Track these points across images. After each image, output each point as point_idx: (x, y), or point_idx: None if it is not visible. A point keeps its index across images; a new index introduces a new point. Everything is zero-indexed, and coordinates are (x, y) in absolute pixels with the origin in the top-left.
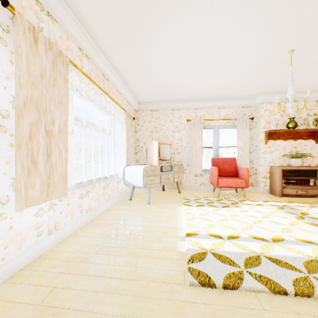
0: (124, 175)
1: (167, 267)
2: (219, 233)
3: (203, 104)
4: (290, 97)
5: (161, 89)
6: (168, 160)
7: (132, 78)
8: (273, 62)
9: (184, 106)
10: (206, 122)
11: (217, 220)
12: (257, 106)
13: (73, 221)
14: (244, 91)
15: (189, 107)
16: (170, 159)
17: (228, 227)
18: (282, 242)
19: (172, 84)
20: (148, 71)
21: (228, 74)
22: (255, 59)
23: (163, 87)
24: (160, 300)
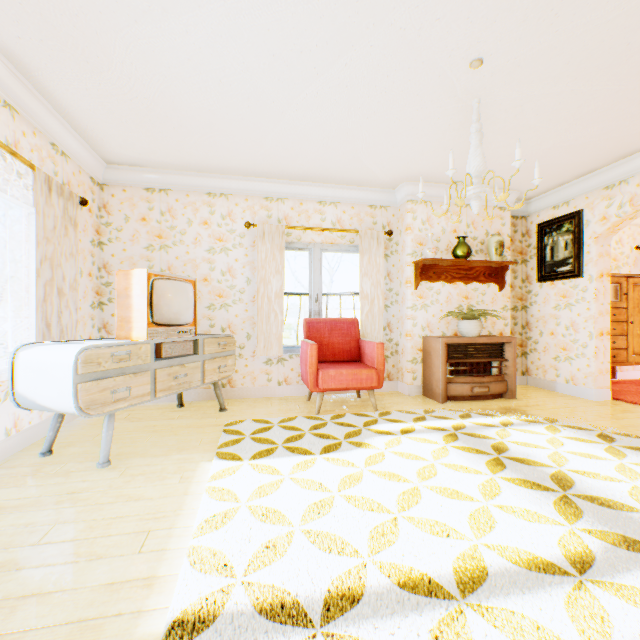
0: (14, 377)
1: None
2: (299, 586)
3: (287, 189)
4: (476, 172)
5: (165, 124)
6: (185, 324)
7: (45, 55)
8: (437, 89)
9: (238, 187)
10: (294, 233)
11: (302, 510)
12: (400, 206)
13: None
14: (374, 166)
15: (251, 192)
16: (192, 321)
17: (333, 539)
18: (486, 585)
19: (192, 109)
20: (96, 36)
21: (340, 105)
22: (401, 70)
23: (169, 116)
24: None
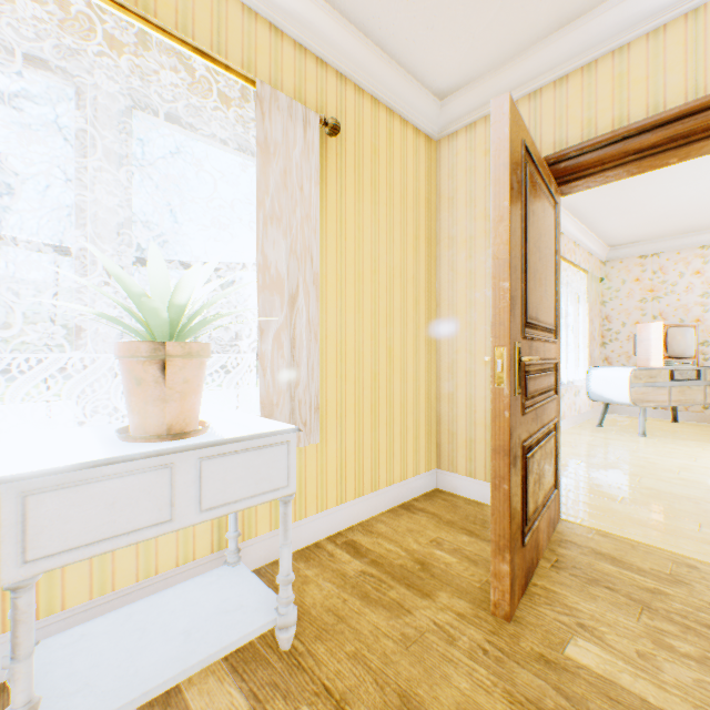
0: (587, 383)
1: (687, 490)
2: None
3: None
4: None
5: (669, 218)
6: (687, 358)
7: (604, 217)
8: None
9: None
10: None
11: None
12: None
13: None
14: None
15: None
16: (692, 356)
17: None
18: None
19: (698, 205)
20: (640, 202)
21: None
22: None
23: (675, 214)
24: (678, 503)
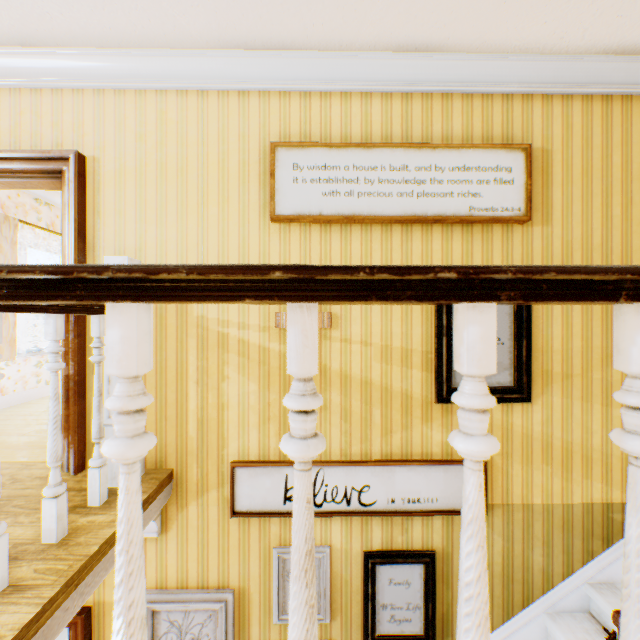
0: None
1: None
2: None
3: None
4: None
5: None
6: None
7: None
8: None
9: None
10: None
11: None
12: None
13: (26, 390)
14: None
15: None
16: None
17: None
18: None
19: None
20: None
21: None
22: None
23: None
24: None
